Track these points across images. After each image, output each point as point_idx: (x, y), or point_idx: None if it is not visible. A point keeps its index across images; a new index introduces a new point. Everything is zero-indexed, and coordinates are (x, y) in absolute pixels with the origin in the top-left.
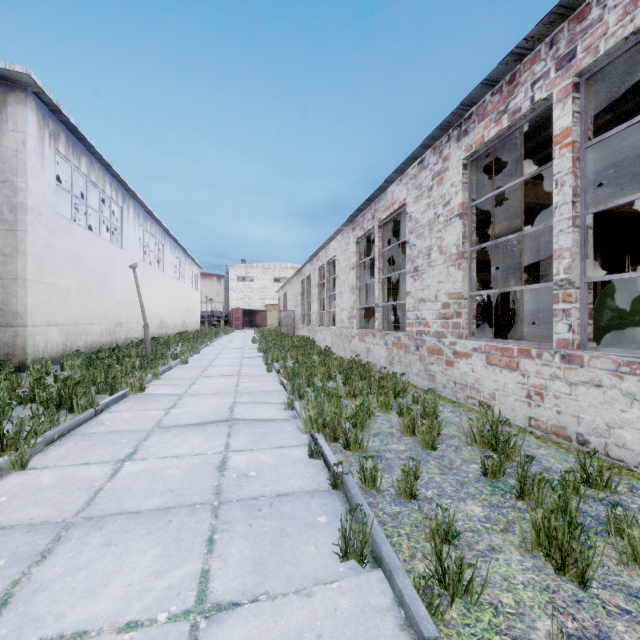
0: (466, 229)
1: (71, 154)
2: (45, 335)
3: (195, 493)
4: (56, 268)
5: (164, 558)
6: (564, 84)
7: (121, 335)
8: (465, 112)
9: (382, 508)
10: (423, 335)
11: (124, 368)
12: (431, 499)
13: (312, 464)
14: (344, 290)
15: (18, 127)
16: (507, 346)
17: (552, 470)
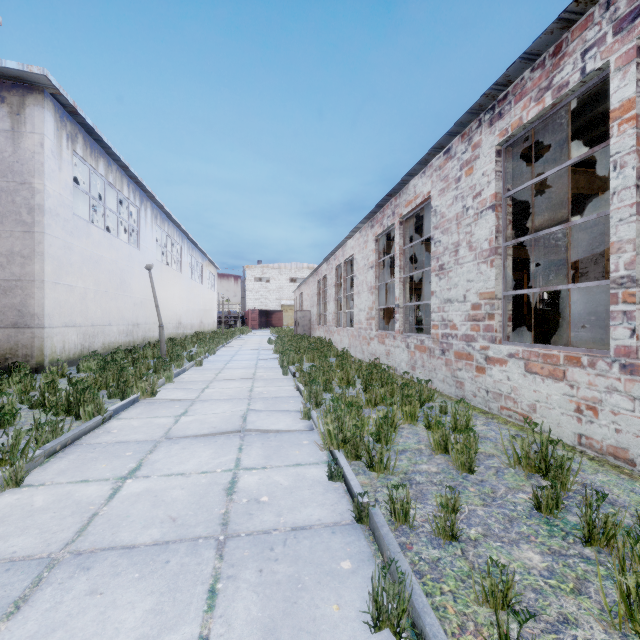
0: (500, 222)
1: (89, 156)
2: (63, 336)
3: (199, 523)
4: (74, 269)
5: (155, 616)
6: (625, 49)
7: (139, 336)
8: (499, 93)
9: (417, 552)
10: (450, 338)
11: (138, 371)
12: (476, 540)
13: (332, 488)
14: (362, 290)
15: (36, 129)
16: (551, 352)
17: (619, 504)
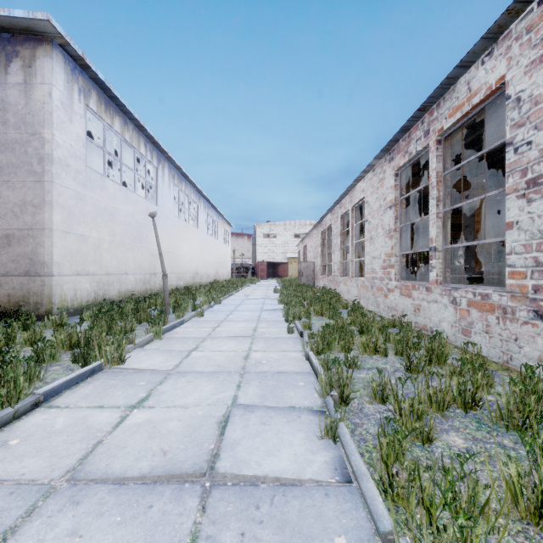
0: None
1: (103, 112)
2: (74, 284)
3: None
4: (86, 220)
5: None
6: None
7: (156, 284)
8: None
9: None
10: None
11: (127, 323)
12: None
13: None
14: (376, 235)
15: (45, 79)
16: None
17: None
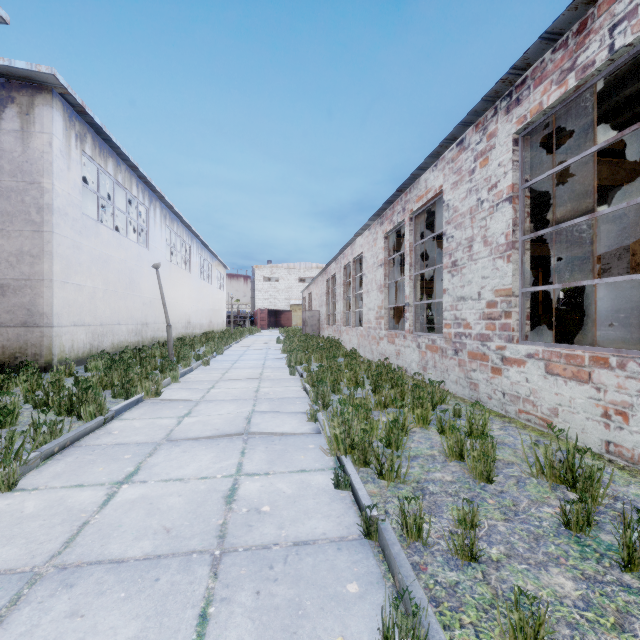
0: (517, 215)
1: (98, 155)
2: (71, 335)
3: (194, 535)
4: (82, 269)
5: None
6: None
7: (148, 335)
8: (517, 77)
9: (432, 574)
10: (463, 338)
11: (144, 370)
12: (498, 562)
13: (338, 497)
14: (371, 289)
15: (45, 128)
16: (574, 353)
17: None
